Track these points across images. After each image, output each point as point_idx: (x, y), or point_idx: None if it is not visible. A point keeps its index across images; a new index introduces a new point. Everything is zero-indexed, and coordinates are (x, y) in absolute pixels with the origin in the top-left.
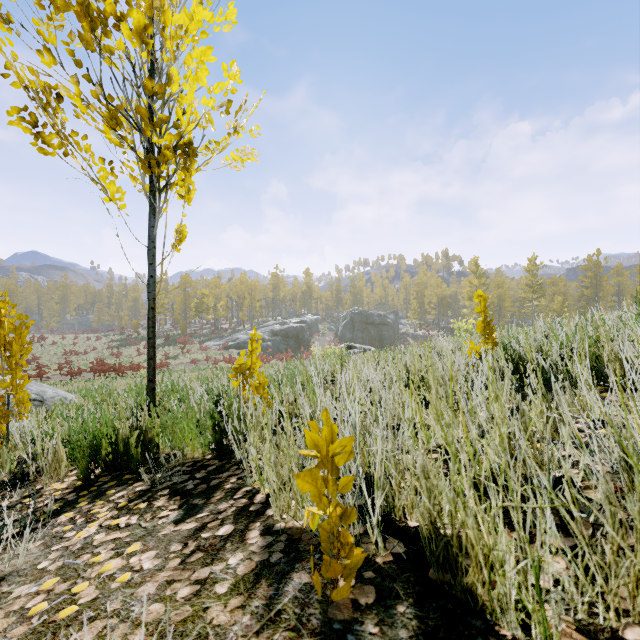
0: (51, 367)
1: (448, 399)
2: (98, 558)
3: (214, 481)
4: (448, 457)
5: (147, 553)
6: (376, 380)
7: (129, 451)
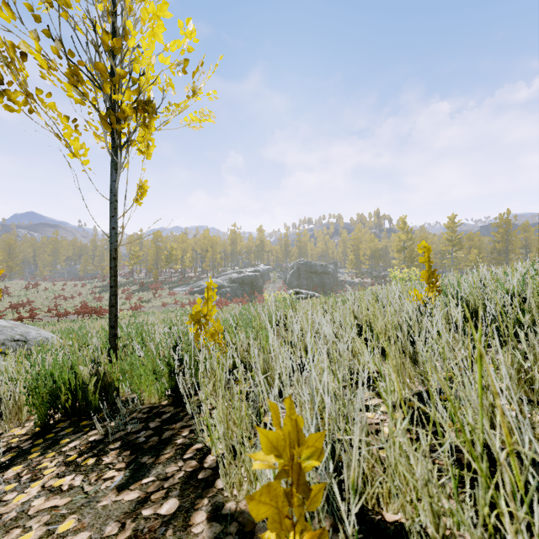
0: (43, 309)
1: (406, 351)
2: (26, 538)
3: (166, 433)
4: (413, 417)
5: (79, 535)
6: (327, 327)
7: (87, 397)
